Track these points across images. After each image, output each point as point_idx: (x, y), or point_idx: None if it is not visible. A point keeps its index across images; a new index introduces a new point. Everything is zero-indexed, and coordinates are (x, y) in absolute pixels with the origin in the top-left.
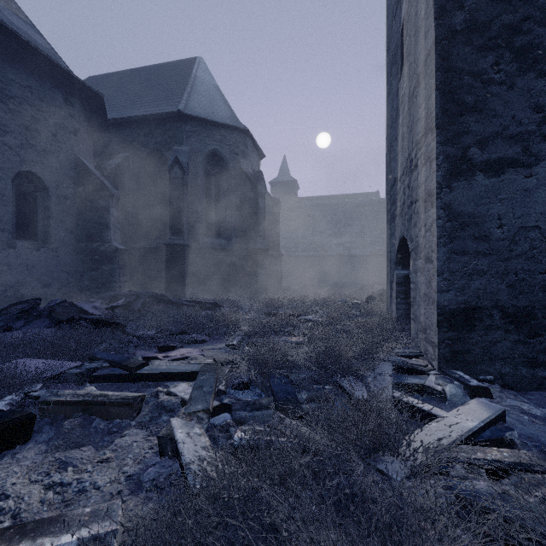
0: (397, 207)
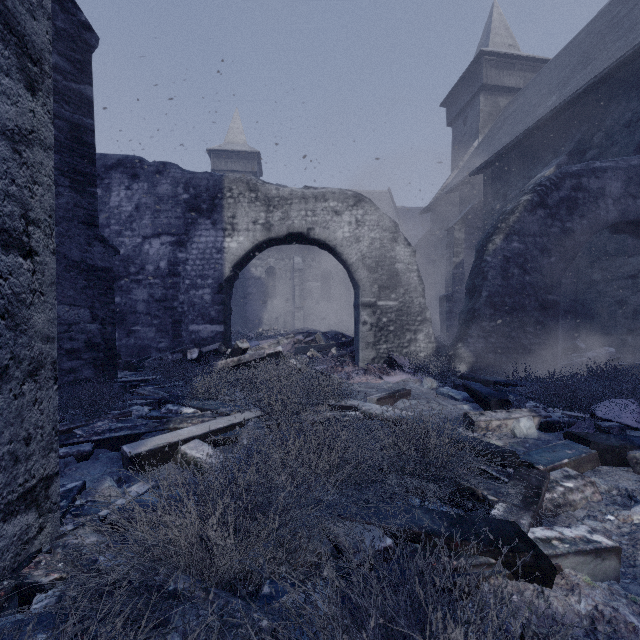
0: None
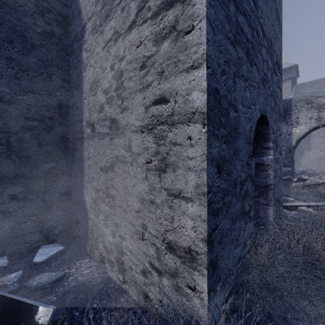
0: (257, 54)
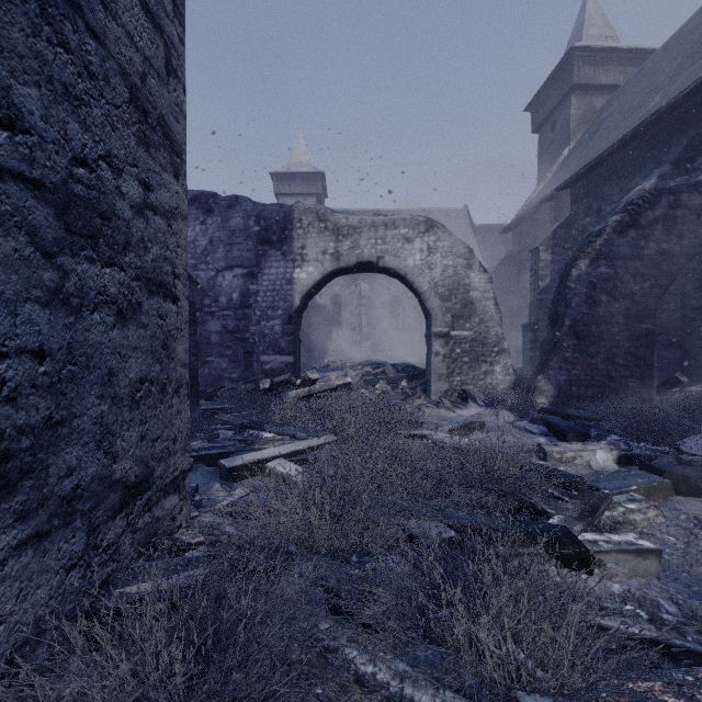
0: None
